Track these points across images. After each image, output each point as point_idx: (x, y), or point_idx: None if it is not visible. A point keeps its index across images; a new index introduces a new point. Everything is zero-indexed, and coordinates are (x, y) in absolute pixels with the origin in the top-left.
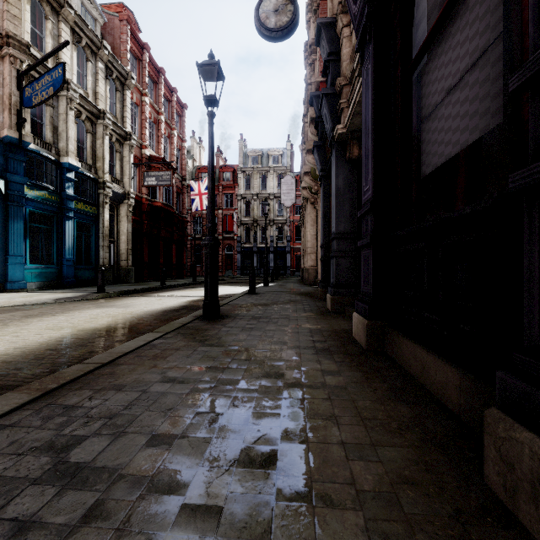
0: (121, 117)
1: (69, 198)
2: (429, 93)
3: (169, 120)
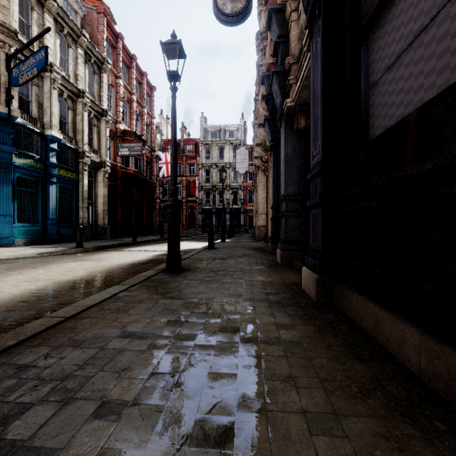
0: (99, 96)
1: (52, 166)
2: (378, 58)
3: (140, 99)
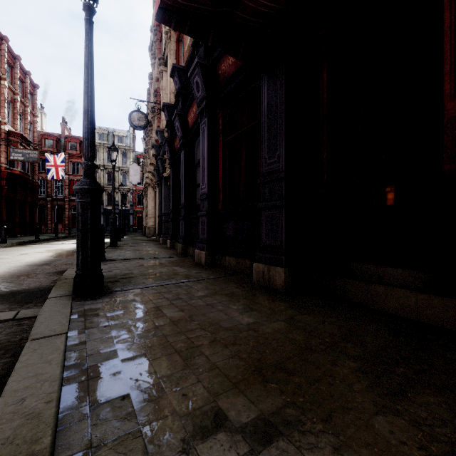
0: None
1: None
2: None
3: (22, 98)
